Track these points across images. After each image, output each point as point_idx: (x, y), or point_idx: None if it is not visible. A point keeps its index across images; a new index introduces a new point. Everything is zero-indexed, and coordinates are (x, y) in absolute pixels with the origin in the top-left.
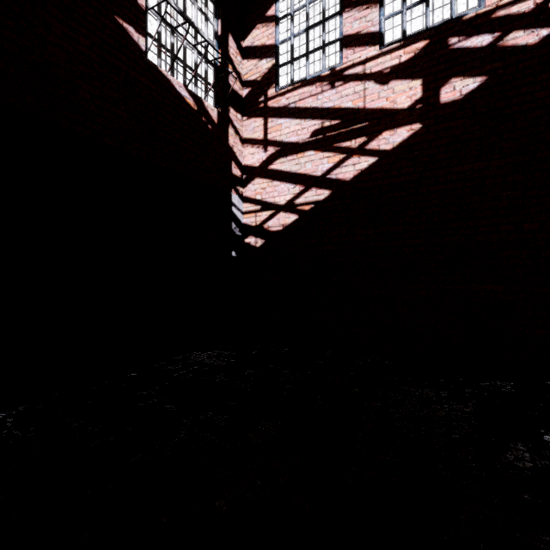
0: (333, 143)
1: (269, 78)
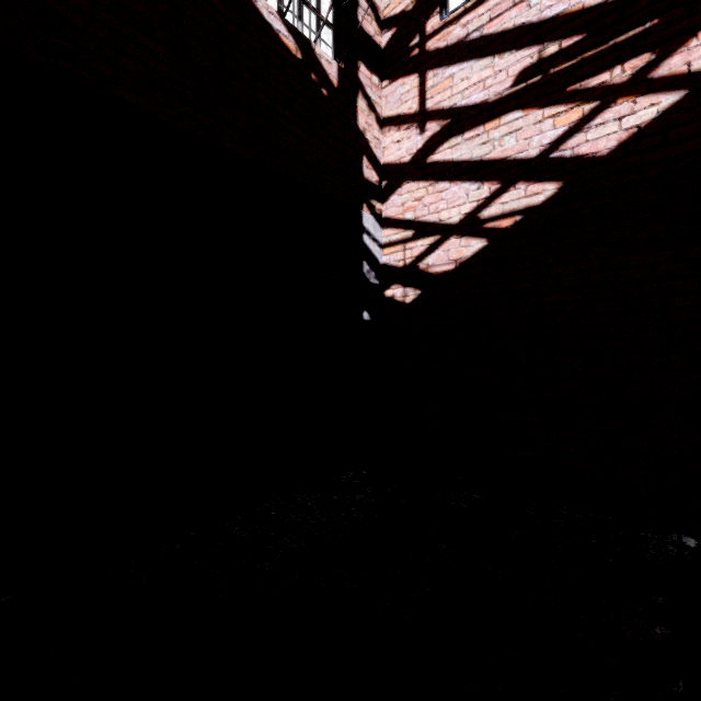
0: (567, 86)
1: None
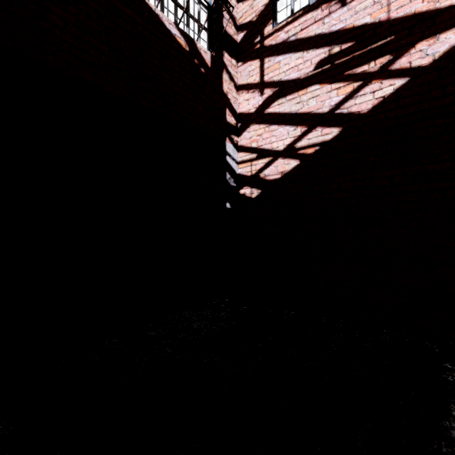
0: (344, 71)
1: (265, 15)
